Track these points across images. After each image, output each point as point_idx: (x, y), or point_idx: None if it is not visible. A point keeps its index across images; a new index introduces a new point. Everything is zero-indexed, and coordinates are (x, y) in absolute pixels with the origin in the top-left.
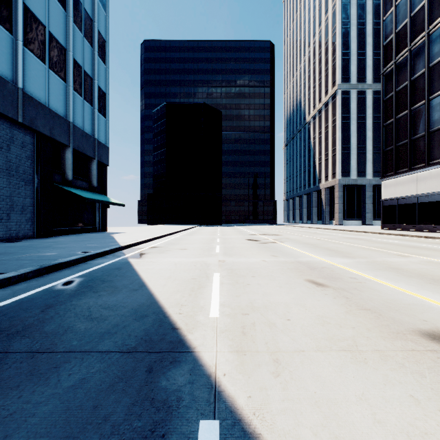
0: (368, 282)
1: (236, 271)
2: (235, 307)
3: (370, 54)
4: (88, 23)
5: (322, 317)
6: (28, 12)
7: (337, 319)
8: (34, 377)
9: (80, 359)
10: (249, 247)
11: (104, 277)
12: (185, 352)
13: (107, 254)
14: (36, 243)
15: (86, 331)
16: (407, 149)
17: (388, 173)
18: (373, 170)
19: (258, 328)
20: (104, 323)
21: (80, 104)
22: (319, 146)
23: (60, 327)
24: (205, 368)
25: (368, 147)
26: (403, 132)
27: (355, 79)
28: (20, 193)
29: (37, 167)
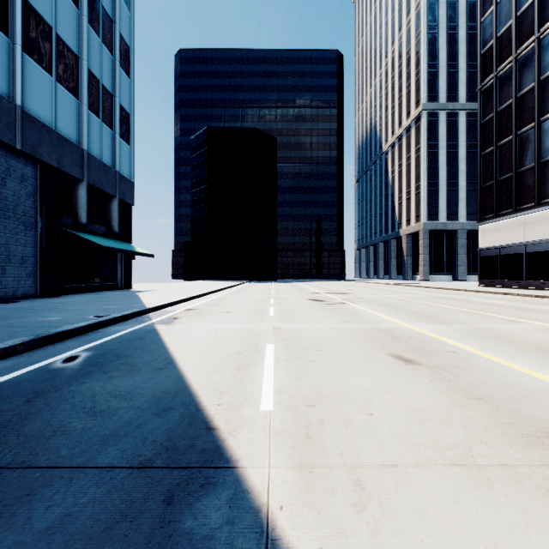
0: (474, 358)
1: (295, 342)
2: (295, 395)
3: (463, 66)
4: (107, 24)
5: (418, 410)
6: (29, 9)
7: (439, 413)
8: None
9: (67, 481)
10: (312, 310)
11: (120, 350)
12: (223, 468)
13: (128, 319)
14: (37, 304)
15: (84, 432)
16: (511, 185)
17: (487, 215)
18: (467, 211)
19: (329, 428)
20: (111, 420)
21: (97, 128)
22: (399, 181)
23: (48, 426)
24: (252, 497)
25: (461, 183)
26: (506, 163)
27: (445, 97)
28: (18, 240)
29: (41, 207)
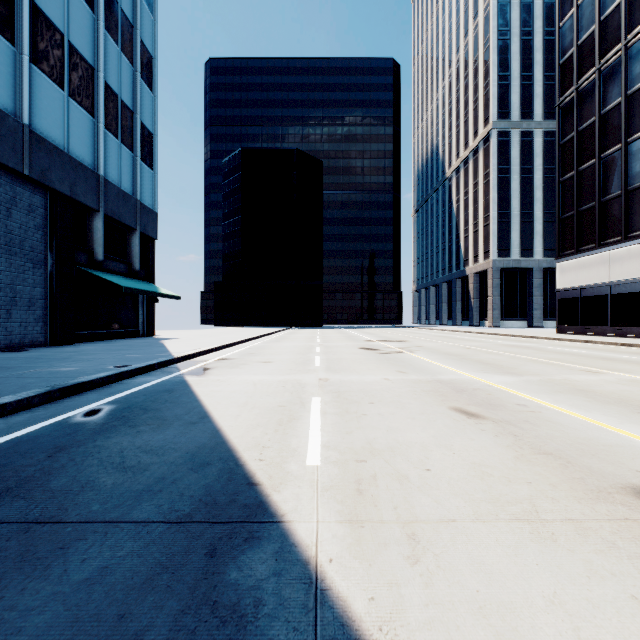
0: (545, 412)
1: (345, 394)
2: (345, 450)
3: (539, 78)
4: (127, 30)
5: (480, 465)
6: (38, 13)
7: (502, 469)
8: (26, 564)
9: (101, 535)
10: (363, 360)
11: (146, 404)
12: (268, 522)
13: (153, 370)
14: (48, 353)
15: (115, 487)
16: (594, 216)
17: (567, 251)
18: (544, 246)
19: (382, 483)
20: (144, 475)
21: (115, 150)
22: (465, 211)
23: (75, 482)
24: (299, 550)
25: (537, 213)
26: (588, 191)
27: (518, 114)
28: (26, 280)
29: (51, 241)
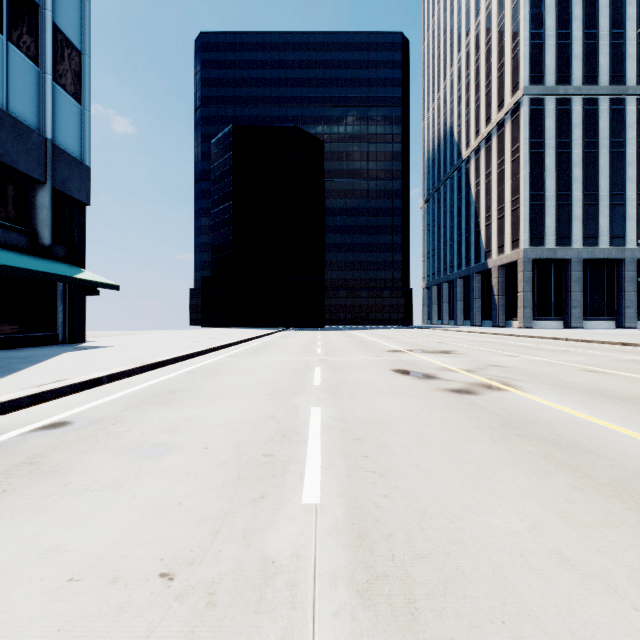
0: None
1: None
2: None
3: (578, 36)
4: None
5: None
6: None
7: None
8: None
9: None
10: (446, 432)
11: None
12: None
13: None
14: None
15: None
16: None
17: None
18: (584, 234)
19: None
20: None
21: None
22: (486, 196)
23: None
24: None
25: (576, 195)
26: None
27: (553, 78)
28: None
29: None
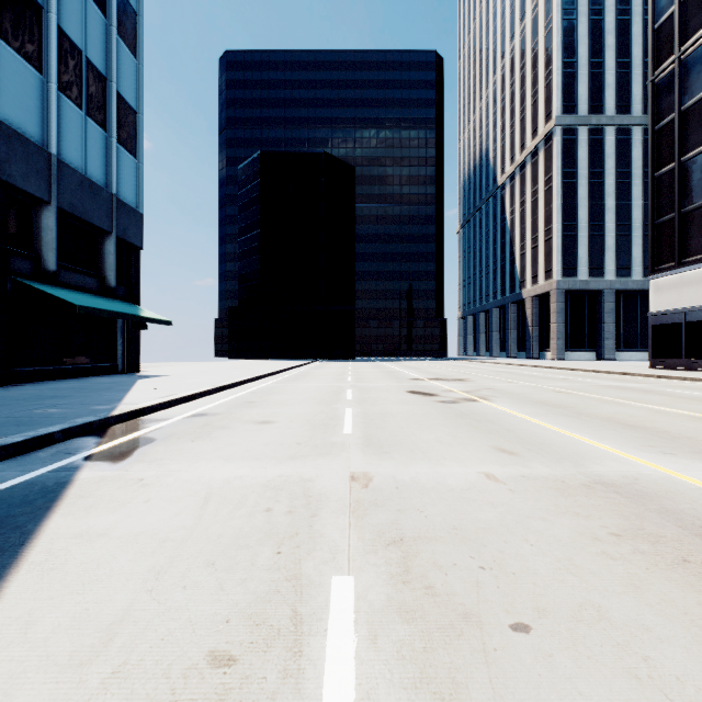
0: None
1: (421, 557)
2: None
3: (611, 65)
4: None
5: None
6: None
7: None
8: None
9: None
10: (422, 417)
11: None
12: None
13: (50, 444)
14: None
15: None
16: None
17: (665, 264)
18: (617, 264)
19: None
20: None
21: (78, 124)
22: (521, 225)
23: None
24: None
25: (609, 225)
26: (696, 186)
27: (586, 108)
28: None
29: None
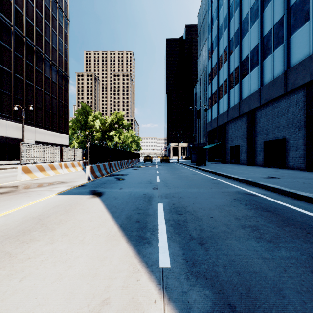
0: None
1: None
2: None
3: None
4: None
5: None
6: None
7: None
8: None
9: None
10: None
11: None
12: None
13: None
14: None
15: None
16: None
17: None
18: None
19: None
20: None
21: None
22: None
23: None
24: (176, 309)
25: None
26: None
27: None
28: None
29: None
